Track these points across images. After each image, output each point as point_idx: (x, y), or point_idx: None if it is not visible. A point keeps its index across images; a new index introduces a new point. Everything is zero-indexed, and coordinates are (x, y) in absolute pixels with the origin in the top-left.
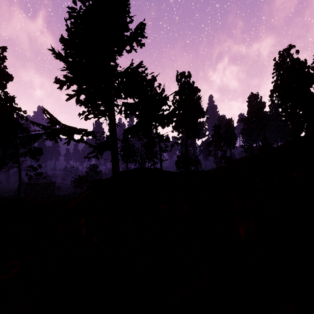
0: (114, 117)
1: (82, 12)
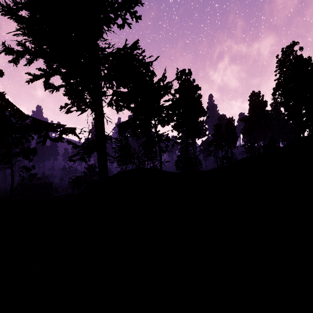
0: (101, 109)
1: None
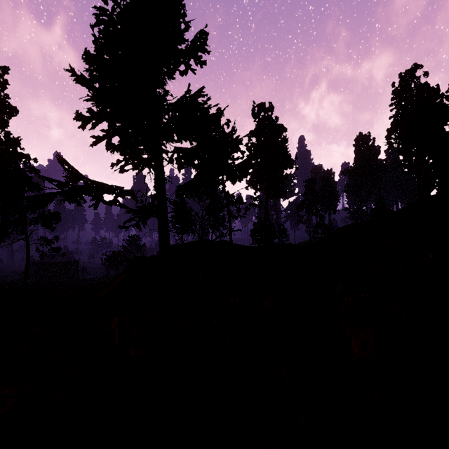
0: (162, 169)
1: (115, 15)
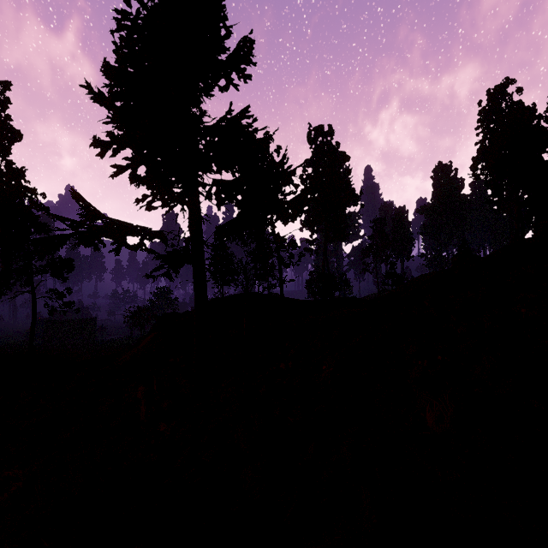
0: (198, 205)
1: (141, 18)
